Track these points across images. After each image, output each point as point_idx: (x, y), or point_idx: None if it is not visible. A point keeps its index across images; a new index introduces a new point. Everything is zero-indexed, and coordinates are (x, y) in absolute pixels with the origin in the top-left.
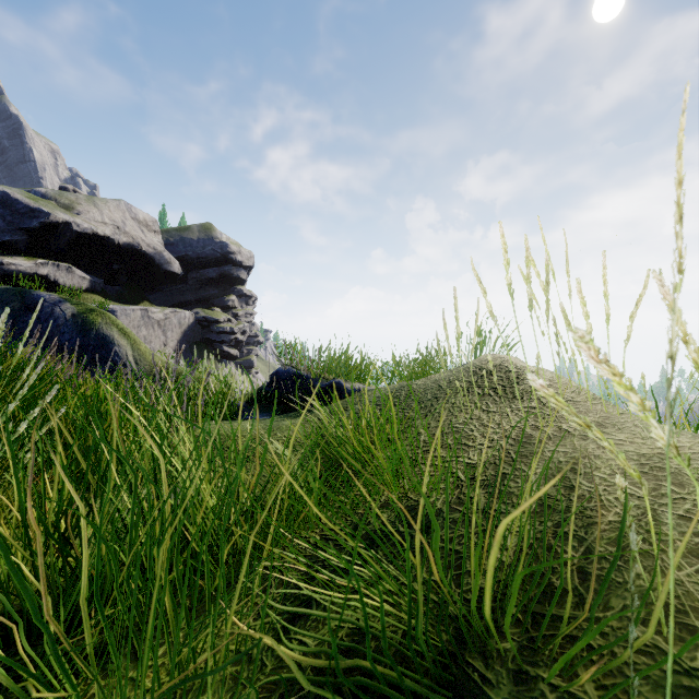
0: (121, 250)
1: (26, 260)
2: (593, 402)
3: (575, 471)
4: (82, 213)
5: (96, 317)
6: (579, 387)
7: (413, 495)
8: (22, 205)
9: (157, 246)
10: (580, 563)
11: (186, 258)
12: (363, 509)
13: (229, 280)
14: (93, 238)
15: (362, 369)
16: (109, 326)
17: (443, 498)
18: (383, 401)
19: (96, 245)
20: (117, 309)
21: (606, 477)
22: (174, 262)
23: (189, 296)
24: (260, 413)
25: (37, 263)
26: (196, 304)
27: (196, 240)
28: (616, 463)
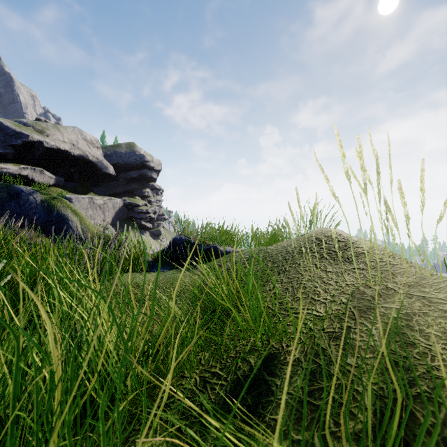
0: (75, 159)
1: (13, 165)
2: (407, 265)
3: (410, 327)
4: (50, 135)
5: (57, 202)
6: (393, 253)
7: (274, 342)
8: (11, 130)
9: (99, 156)
10: (443, 432)
11: (117, 164)
12: (234, 353)
13: (146, 178)
14: (57, 151)
15: (231, 237)
16: (65, 208)
17: (300, 348)
18: (247, 261)
19: (59, 156)
20: (72, 197)
21: (441, 335)
22: (110, 167)
23: (120, 189)
24: (162, 267)
25: (21, 168)
26: (124, 194)
27: (124, 153)
28: (445, 321)
